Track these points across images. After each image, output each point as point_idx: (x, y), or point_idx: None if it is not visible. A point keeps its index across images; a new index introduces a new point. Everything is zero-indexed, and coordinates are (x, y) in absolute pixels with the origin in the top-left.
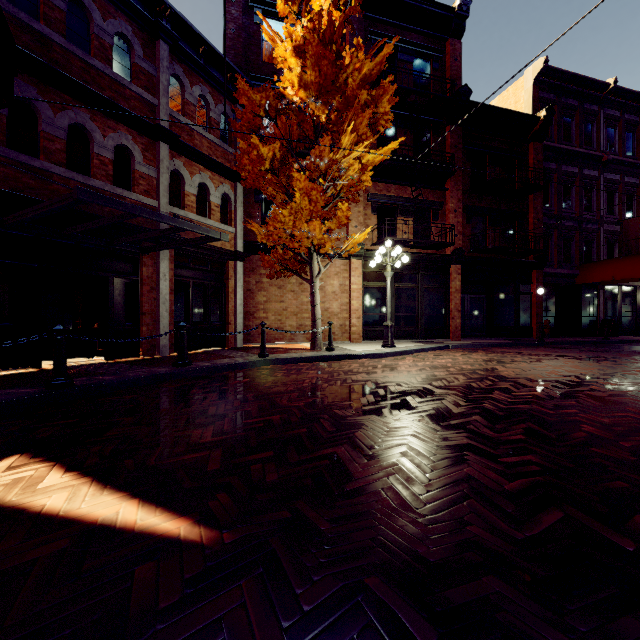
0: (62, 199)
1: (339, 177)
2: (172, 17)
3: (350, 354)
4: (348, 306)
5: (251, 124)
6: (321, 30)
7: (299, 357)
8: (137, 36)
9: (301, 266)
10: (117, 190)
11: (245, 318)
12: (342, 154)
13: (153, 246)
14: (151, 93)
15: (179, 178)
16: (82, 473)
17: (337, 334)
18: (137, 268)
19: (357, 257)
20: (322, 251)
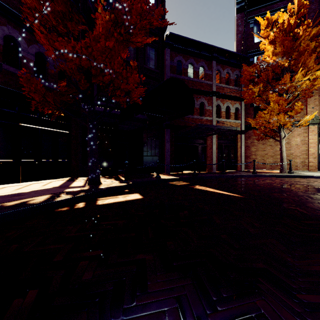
0: (193, 127)
1: (295, 91)
2: (216, 50)
3: (302, 175)
4: (307, 151)
5: (248, 79)
6: (284, 28)
7: (272, 175)
8: (206, 64)
9: (275, 133)
10: (200, 117)
11: (245, 158)
12: (296, 81)
13: (211, 134)
14: (210, 80)
15: (219, 107)
16: (212, 188)
17: (299, 166)
18: (205, 141)
19: (313, 124)
20: (285, 127)
